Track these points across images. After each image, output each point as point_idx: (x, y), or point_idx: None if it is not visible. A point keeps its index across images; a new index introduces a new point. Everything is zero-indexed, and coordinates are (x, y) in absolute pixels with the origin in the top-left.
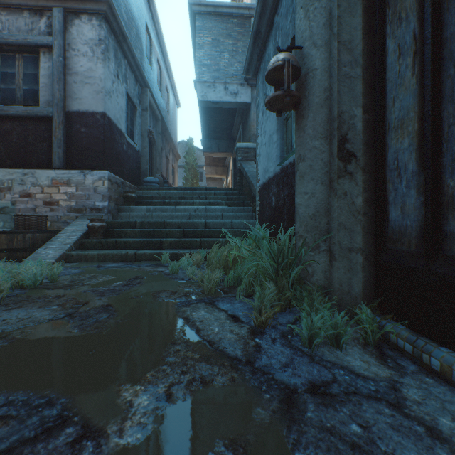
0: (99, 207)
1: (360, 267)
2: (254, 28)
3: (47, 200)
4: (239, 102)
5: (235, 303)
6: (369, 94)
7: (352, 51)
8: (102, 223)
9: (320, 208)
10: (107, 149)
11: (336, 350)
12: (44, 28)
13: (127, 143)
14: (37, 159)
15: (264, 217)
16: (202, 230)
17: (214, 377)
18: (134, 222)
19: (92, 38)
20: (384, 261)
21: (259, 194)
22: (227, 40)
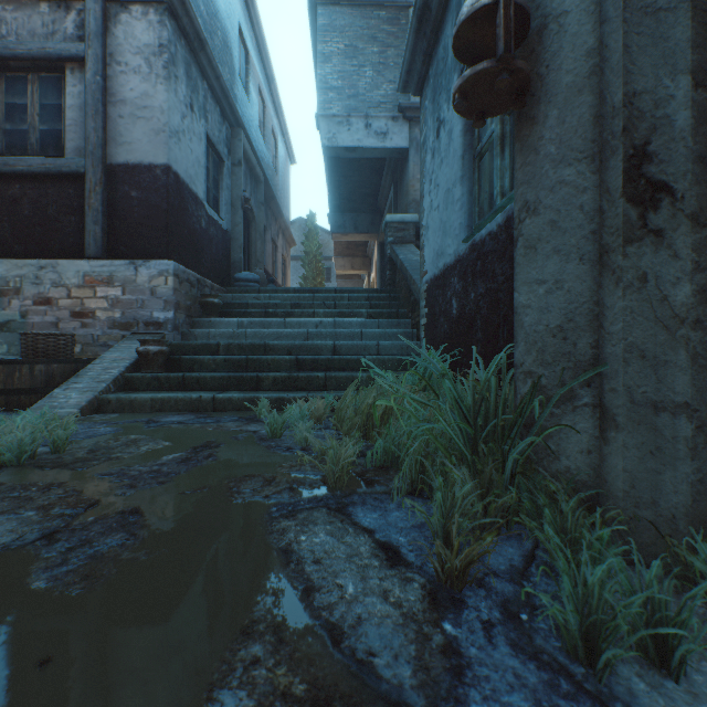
0: (159, 321)
1: (687, 448)
2: (419, 1)
3: (76, 309)
4: (389, 148)
5: (390, 511)
6: None
7: None
8: (161, 347)
9: (577, 313)
10: (173, 226)
11: (660, 674)
12: (72, 30)
13: (208, 218)
14: (61, 243)
15: (435, 337)
16: (327, 359)
17: None
18: (216, 344)
19: (149, 44)
20: None
21: (427, 296)
22: (370, 47)
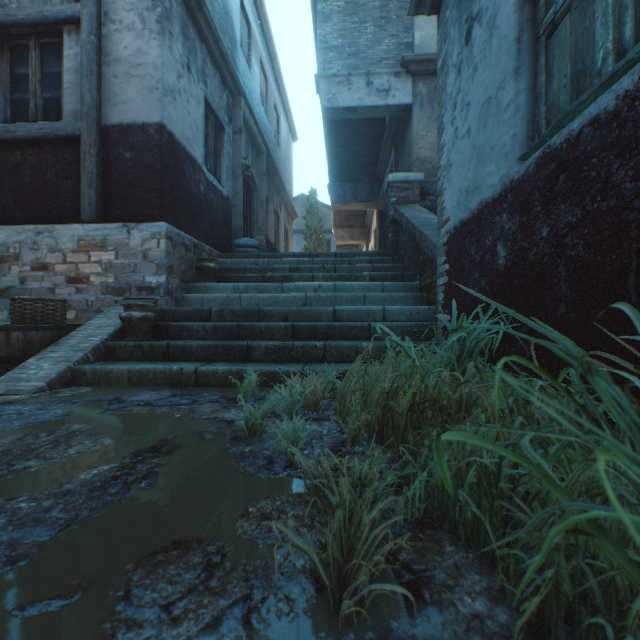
0: (151, 286)
1: None
2: None
3: (71, 274)
4: (391, 105)
5: None
6: None
7: None
8: (146, 312)
9: None
10: (168, 187)
11: None
12: None
13: (207, 183)
14: (59, 208)
15: (462, 298)
16: (327, 325)
17: None
18: (208, 310)
19: None
20: None
21: (448, 249)
22: (372, 1)
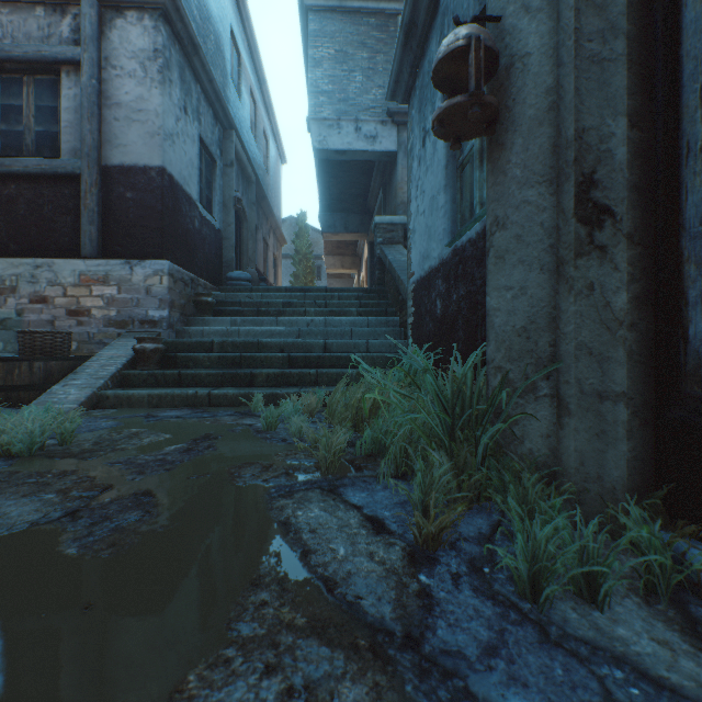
0: (154, 319)
1: (624, 431)
2: (406, 17)
3: (72, 307)
4: (378, 151)
5: (376, 491)
6: (641, 91)
7: (606, 9)
8: (158, 344)
9: (538, 316)
10: (168, 226)
11: (590, 607)
12: (68, 34)
13: (201, 218)
14: (57, 243)
15: (421, 335)
16: (319, 356)
17: (335, 687)
18: (210, 342)
19: (144, 48)
20: (678, 420)
21: (413, 296)
22: (360, 52)
